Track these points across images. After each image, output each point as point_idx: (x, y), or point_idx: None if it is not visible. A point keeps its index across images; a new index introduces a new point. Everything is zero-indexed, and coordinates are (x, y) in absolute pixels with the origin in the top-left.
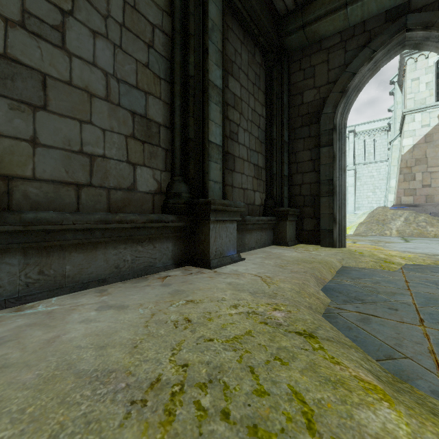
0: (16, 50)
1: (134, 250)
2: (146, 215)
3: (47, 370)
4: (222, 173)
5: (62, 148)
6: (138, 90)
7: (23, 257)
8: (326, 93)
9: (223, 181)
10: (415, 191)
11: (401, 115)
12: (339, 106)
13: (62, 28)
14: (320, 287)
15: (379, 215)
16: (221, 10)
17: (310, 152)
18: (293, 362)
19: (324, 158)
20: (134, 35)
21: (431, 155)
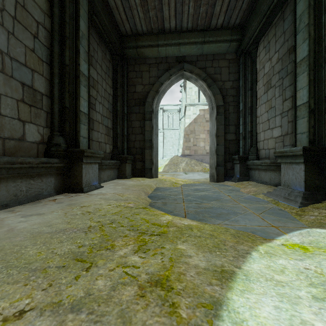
0: None
1: (28, 183)
2: (39, 159)
3: (27, 235)
4: (88, 132)
5: None
6: (27, 67)
7: None
8: (148, 89)
9: (88, 137)
10: (190, 147)
11: (185, 106)
12: (155, 99)
13: None
14: (147, 196)
15: (175, 160)
16: (87, 25)
17: (140, 122)
18: (140, 214)
19: (147, 127)
20: (23, 27)
21: (196, 129)
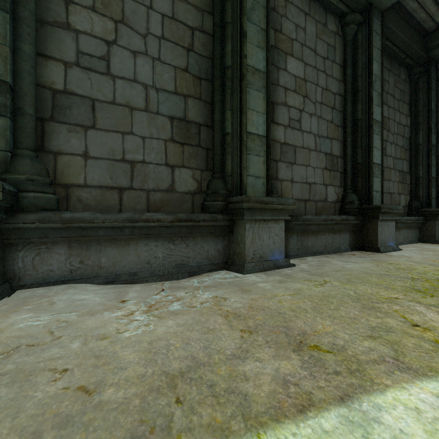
0: (287, 139)
1: (332, 237)
2: (340, 216)
3: (359, 272)
4: (381, 185)
5: (300, 182)
6: (328, 138)
7: (297, 236)
8: None
9: (382, 190)
10: None
11: None
12: None
13: (300, 119)
14: None
15: None
16: (380, 63)
17: None
18: None
19: None
20: (326, 105)
21: None
